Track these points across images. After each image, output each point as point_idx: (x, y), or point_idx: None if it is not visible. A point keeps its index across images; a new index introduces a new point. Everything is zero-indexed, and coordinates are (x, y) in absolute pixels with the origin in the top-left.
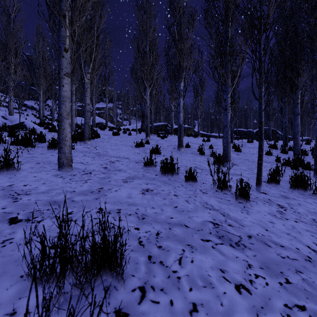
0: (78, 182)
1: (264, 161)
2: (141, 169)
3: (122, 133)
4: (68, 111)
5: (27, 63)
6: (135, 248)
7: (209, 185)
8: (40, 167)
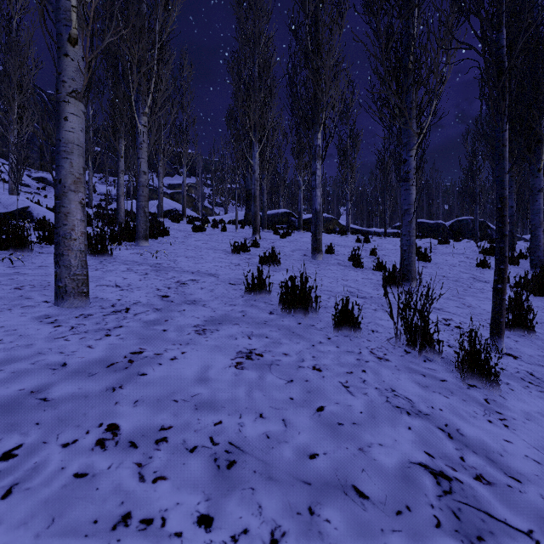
0: (87, 334)
1: (477, 280)
2: (239, 299)
3: (210, 228)
4: (78, 174)
5: (49, 107)
6: None
7: (388, 338)
8: (19, 296)
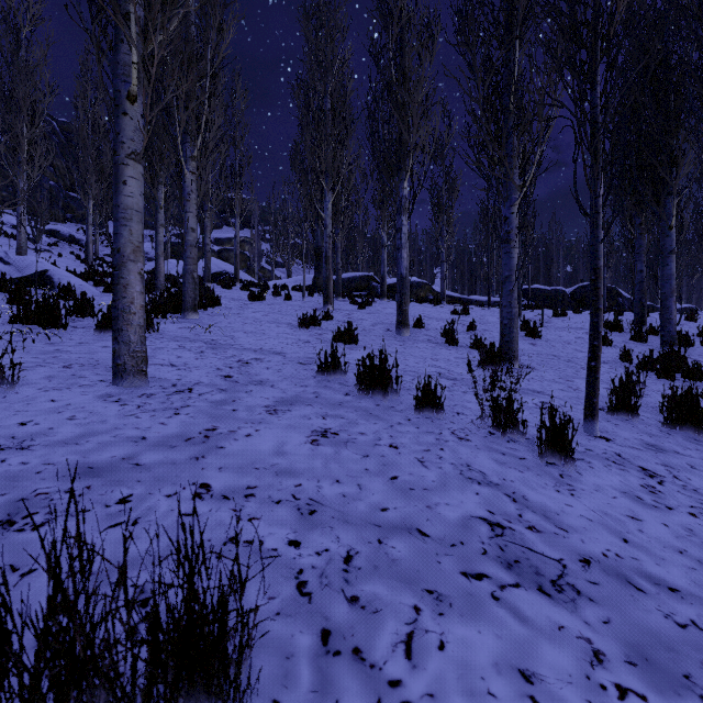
0: (156, 413)
1: None
2: (311, 380)
3: (270, 296)
4: (137, 242)
5: (61, 139)
6: (288, 607)
7: (473, 420)
8: (72, 375)
